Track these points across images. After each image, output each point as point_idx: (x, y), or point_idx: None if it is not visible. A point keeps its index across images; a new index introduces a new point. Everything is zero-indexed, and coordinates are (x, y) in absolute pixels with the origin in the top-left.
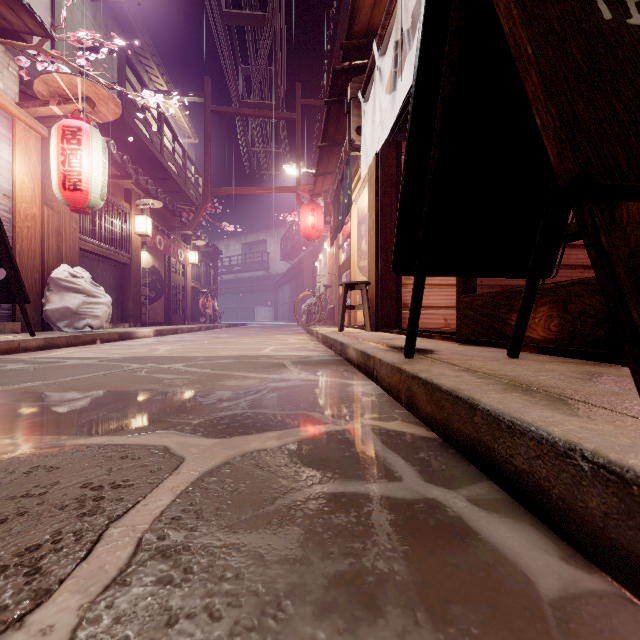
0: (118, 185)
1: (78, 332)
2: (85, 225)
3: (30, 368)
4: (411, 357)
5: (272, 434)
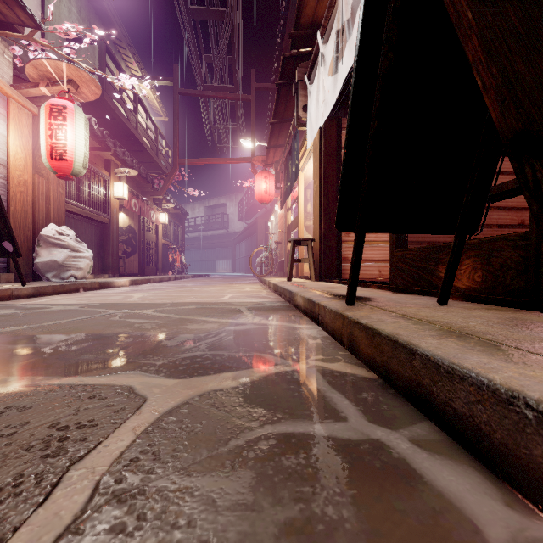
0: (99, 156)
1: (64, 282)
2: (70, 190)
3: (19, 313)
4: (352, 304)
5: (228, 375)
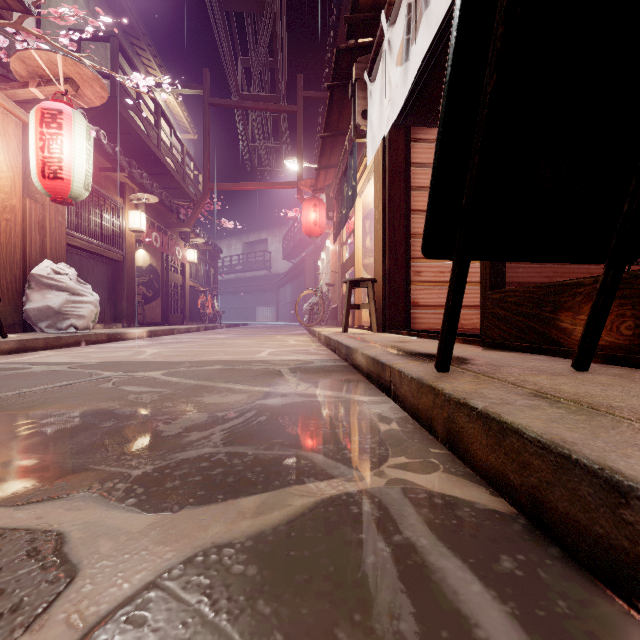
0: (111, 179)
1: (61, 333)
2: (73, 219)
3: None
4: (446, 370)
5: (247, 502)
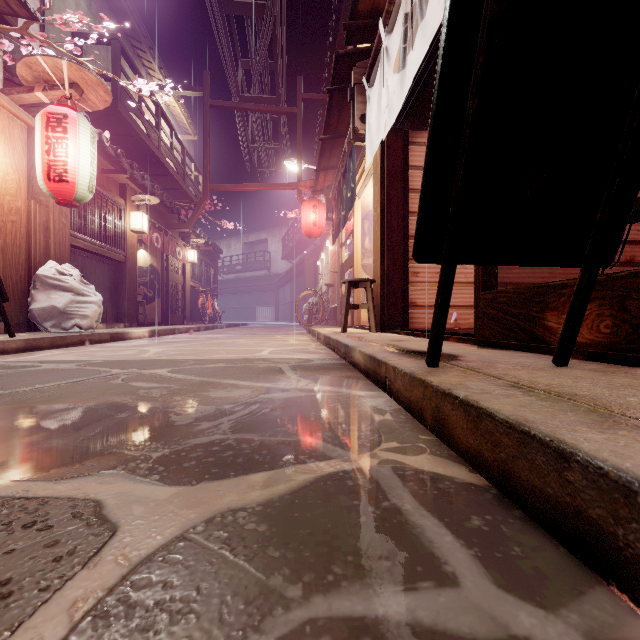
0: (113, 180)
1: (66, 333)
2: (76, 221)
3: None
4: (435, 365)
5: (256, 478)
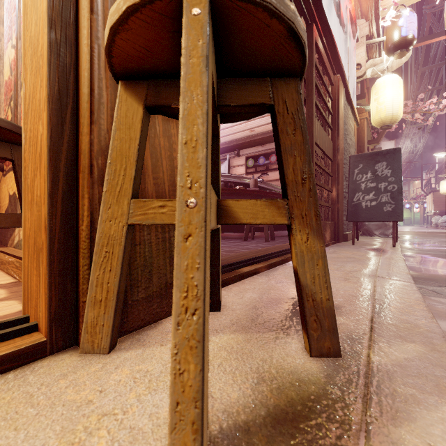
0: None
1: None
2: None
3: None
4: (393, 246)
5: None
